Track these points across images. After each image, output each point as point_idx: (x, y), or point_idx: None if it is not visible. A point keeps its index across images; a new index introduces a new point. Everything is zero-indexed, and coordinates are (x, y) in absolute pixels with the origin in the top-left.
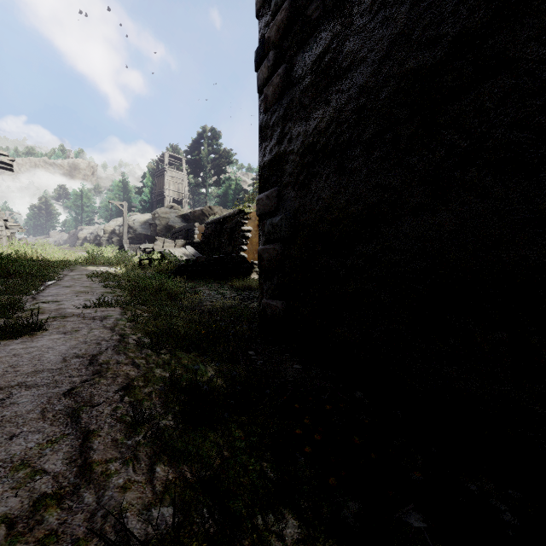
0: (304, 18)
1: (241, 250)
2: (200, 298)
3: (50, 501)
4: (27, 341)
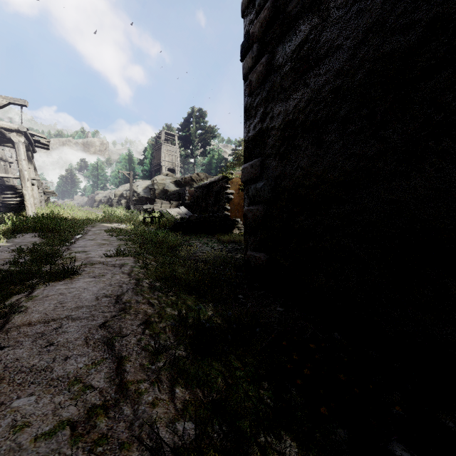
0: (285, 14)
1: (224, 209)
2: (194, 249)
3: (100, 410)
4: (68, 283)
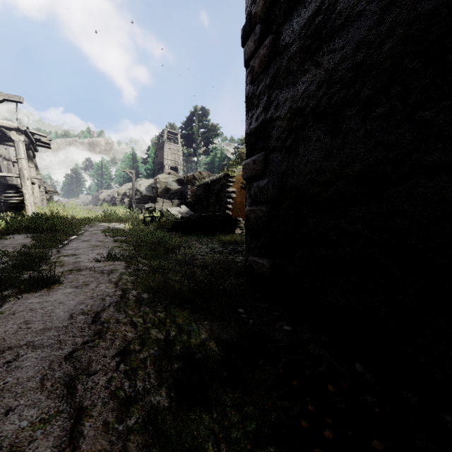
0: None
1: (226, 208)
2: (193, 252)
3: None
4: (44, 295)
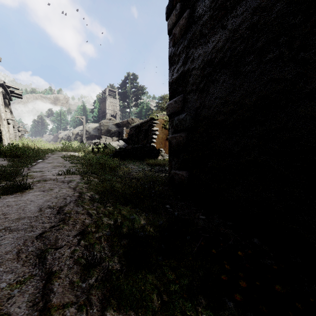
0: None
1: (152, 142)
2: (129, 170)
3: None
4: (18, 196)
